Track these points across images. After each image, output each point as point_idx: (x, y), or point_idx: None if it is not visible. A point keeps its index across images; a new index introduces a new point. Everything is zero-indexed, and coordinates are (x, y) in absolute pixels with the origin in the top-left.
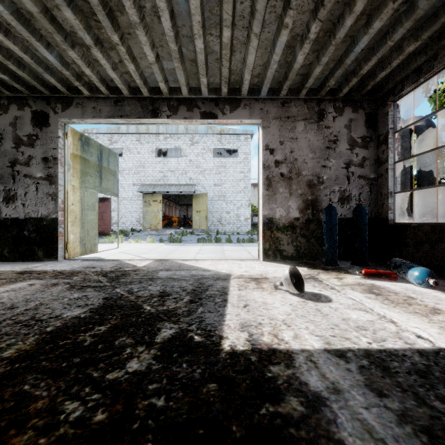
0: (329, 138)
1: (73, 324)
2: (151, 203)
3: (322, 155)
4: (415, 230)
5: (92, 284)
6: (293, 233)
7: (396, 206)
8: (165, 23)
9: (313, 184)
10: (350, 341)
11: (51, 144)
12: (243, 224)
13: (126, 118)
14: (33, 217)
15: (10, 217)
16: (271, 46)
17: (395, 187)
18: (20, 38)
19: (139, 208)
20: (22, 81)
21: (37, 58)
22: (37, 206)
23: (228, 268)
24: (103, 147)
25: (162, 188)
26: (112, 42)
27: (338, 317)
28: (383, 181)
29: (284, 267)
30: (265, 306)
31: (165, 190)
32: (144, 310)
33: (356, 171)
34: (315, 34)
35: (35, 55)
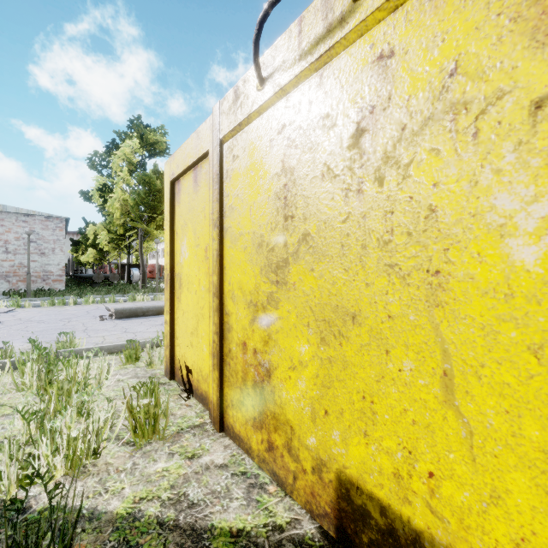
0: None
1: None
2: None
3: None
4: None
5: None
6: None
7: None
8: None
9: None
10: None
11: None
12: None
13: None
14: None
15: None
16: None
17: None
18: None
19: None
20: None
21: None
22: None
23: None
24: None
25: None
26: None
27: None
28: None
29: None
30: None
31: None
32: None
33: None
34: None
35: None
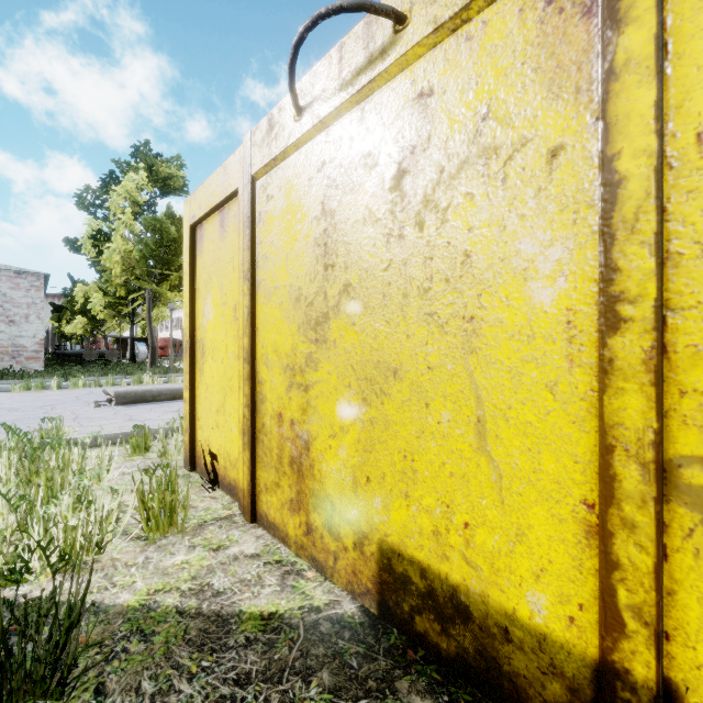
0: None
1: None
2: None
3: None
4: None
5: None
6: None
7: None
8: None
9: None
10: None
11: None
12: None
13: None
14: None
15: None
16: None
17: None
18: None
19: None
20: None
21: None
22: None
23: None
24: None
25: None
26: None
27: None
28: None
29: None
30: None
31: None
32: None
33: None
34: None
35: None
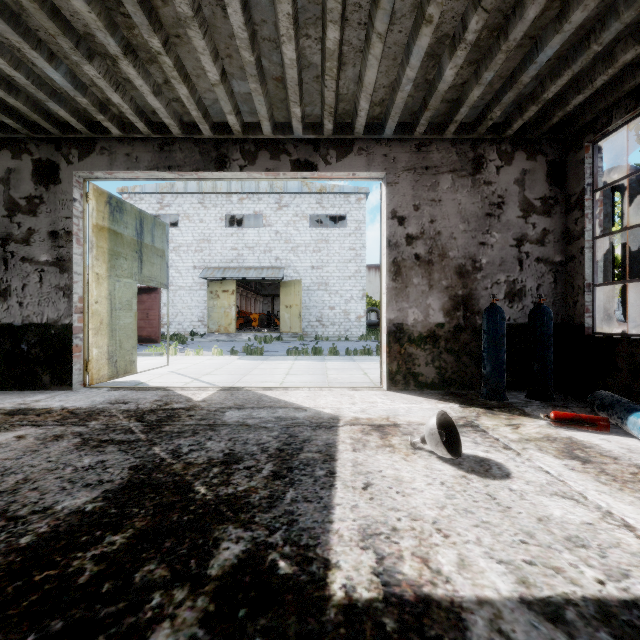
0: (490, 199)
1: (68, 528)
2: (220, 294)
3: (479, 226)
4: (631, 346)
5: (118, 436)
6: (435, 348)
7: (597, 306)
8: (234, 17)
9: (465, 271)
10: (563, 575)
11: (62, 211)
12: (353, 326)
13: (176, 170)
14: (35, 322)
15: (1, 322)
16: (403, 55)
17: (596, 276)
18: (7, 45)
19: (202, 301)
20: (17, 114)
21: (37, 78)
22: (42, 305)
23: (334, 403)
24: (144, 214)
25: (235, 272)
26: (151, 50)
27: (529, 514)
28: (576, 266)
29: (422, 402)
30: (400, 487)
31: (240, 275)
32: (196, 495)
33: (532, 251)
34: (475, 33)
35: (33, 73)
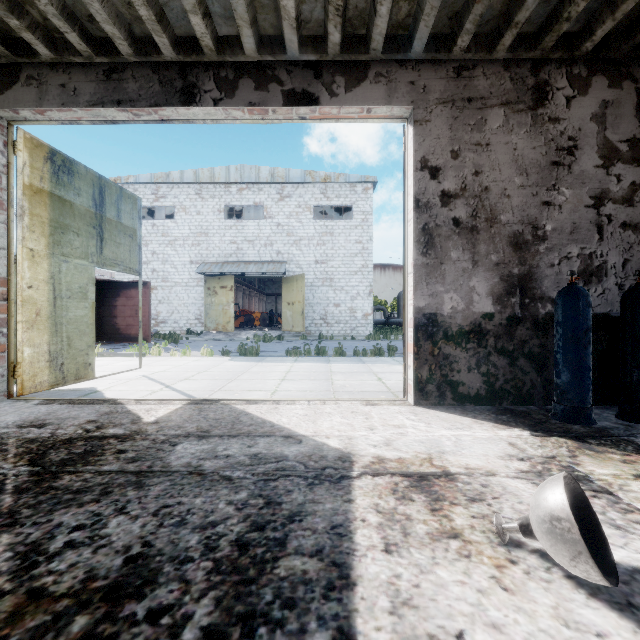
0: (557, 142)
1: None
2: (218, 290)
3: (542, 179)
4: None
5: None
6: (481, 347)
7: None
8: None
9: (523, 242)
10: None
11: None
12: (360, 324)
13: (128, 106)
14: None
15: None
16: None
17: None
18: None
19: (199, 298)
20: None
21: None
22: None
23: (343, 428)
24: (106, 181)
25: (234, 267)
26: None
27: None
28: None
29: (472, 427)
30: None
31: (239, 270)
32: None
33: (616, 213)
34: None
35: None
